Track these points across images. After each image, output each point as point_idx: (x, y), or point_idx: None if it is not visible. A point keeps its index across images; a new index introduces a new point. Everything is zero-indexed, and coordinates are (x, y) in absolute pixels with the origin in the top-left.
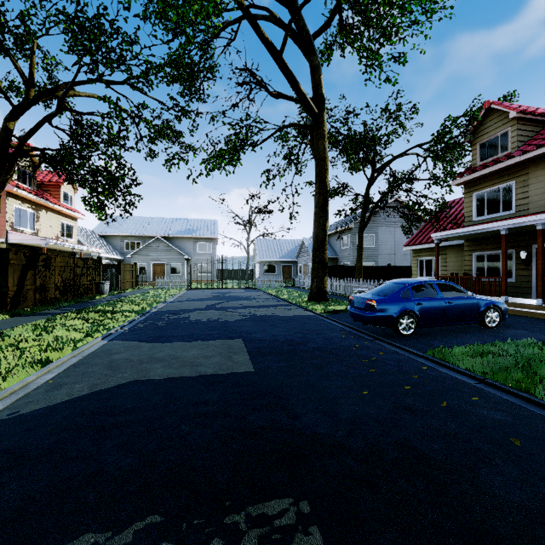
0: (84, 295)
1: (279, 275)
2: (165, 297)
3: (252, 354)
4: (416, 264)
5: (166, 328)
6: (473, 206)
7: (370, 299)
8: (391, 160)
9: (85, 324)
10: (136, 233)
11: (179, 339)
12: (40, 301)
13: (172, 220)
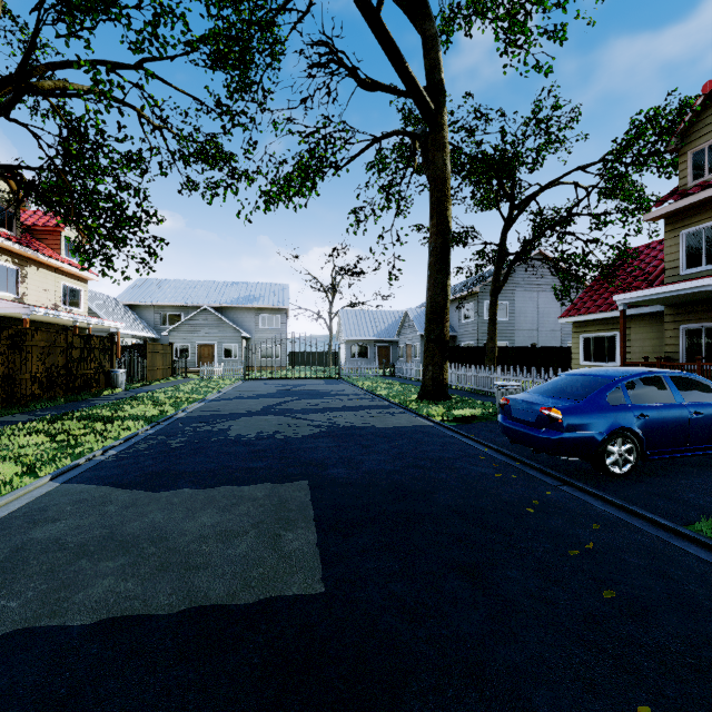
0: (85, 390)
1: (373, 360)
2: (206, 393)
3: (324, 528)
4: (579, 343)
5: (180, 452)
6: (680, 251)
7: (547, 406)
8: (539, 190)
9: (47, 443)
10: (176, 302)
11: (191, 480)
12: (3, 401)
13: (226, 284)
